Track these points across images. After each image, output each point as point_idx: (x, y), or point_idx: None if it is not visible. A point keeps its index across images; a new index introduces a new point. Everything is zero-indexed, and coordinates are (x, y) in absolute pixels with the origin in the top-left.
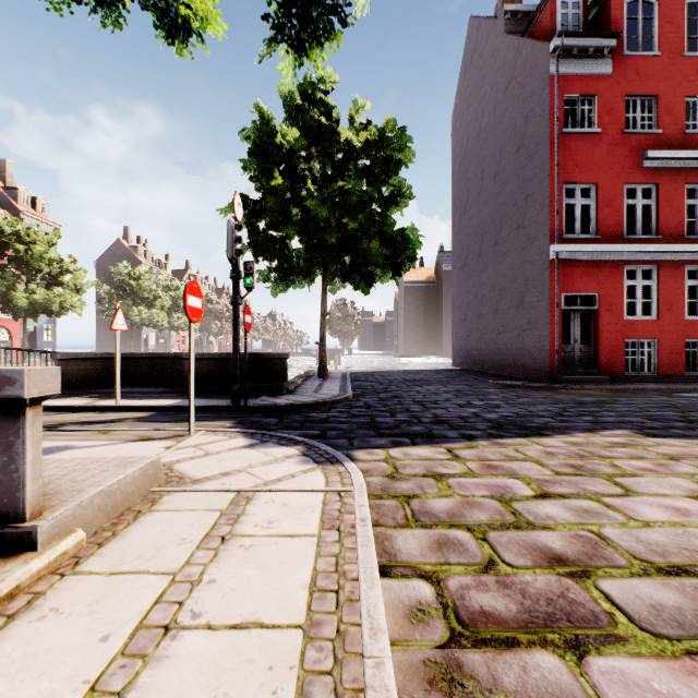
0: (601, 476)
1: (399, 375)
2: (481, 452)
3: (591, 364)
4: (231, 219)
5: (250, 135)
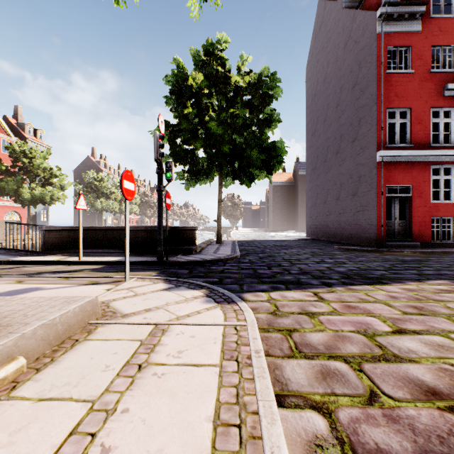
0: (441, 315)
1: (271, 242)
2: (340, 295)
3: (407, 235)
4: (157, 132)
5: (170, 80)
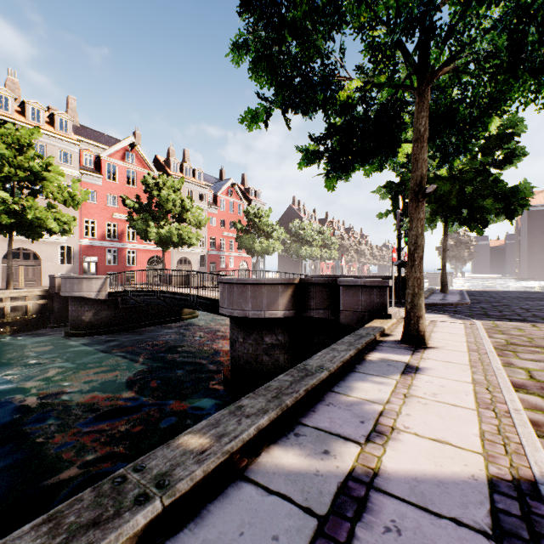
0: None
1: (513, 294)
2: None
3: None
4: (398, 211)
5: None
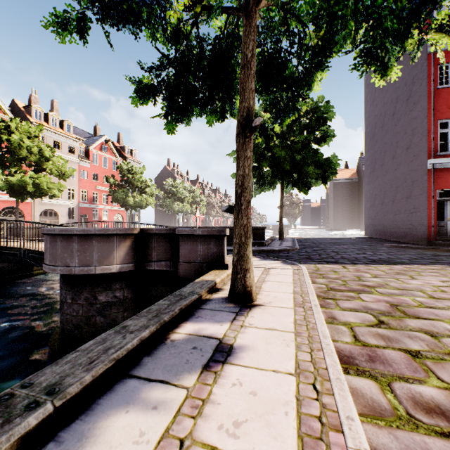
0: (407, 275)
1: (327, 240)
2: (357, 267)
3: None
4: None
5: None
